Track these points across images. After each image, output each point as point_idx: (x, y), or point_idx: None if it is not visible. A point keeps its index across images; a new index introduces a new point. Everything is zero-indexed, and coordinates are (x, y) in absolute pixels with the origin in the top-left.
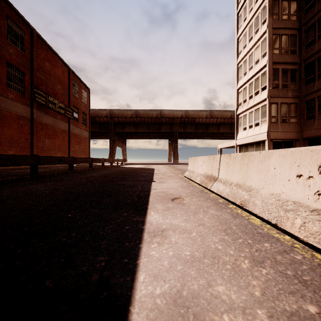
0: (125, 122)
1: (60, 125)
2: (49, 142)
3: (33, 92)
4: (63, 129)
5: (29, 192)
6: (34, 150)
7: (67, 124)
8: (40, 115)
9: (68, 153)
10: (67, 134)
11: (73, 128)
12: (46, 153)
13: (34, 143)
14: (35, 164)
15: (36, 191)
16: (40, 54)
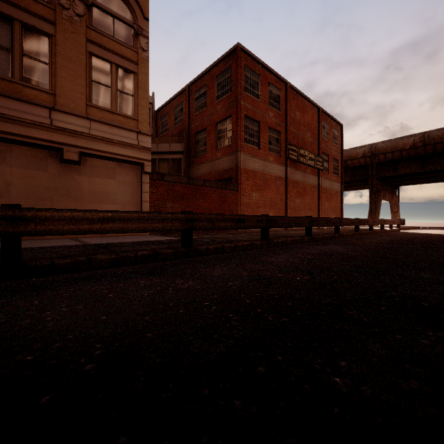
0: (398, 158)
1: (309, 180)
2: (300, 201)
3: (287, 149)
4: (313, 184)
5: (335, 252)
6: (288, 211)
7: (317, 177)
8: (292, 172)
9: (317, 213)
10: (316, 189)
11: (322, 181)
12: (297, 214)
13: (287, 203)
14: (310, 226)
15: (341, 252)
16: (292, 106)
